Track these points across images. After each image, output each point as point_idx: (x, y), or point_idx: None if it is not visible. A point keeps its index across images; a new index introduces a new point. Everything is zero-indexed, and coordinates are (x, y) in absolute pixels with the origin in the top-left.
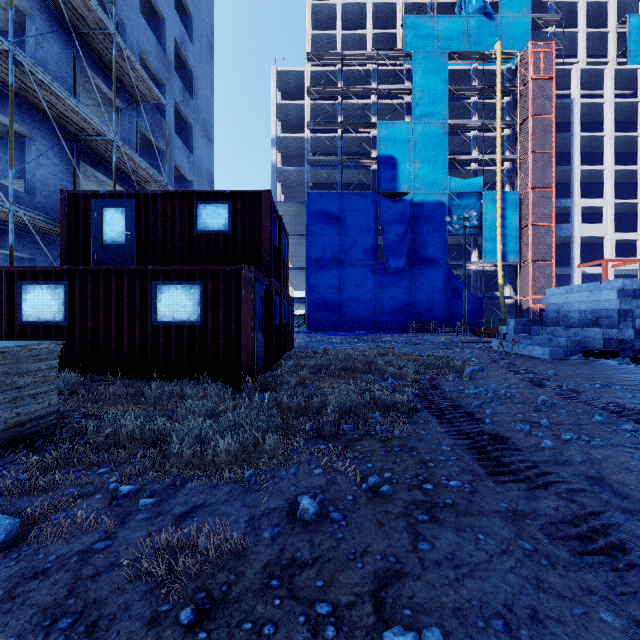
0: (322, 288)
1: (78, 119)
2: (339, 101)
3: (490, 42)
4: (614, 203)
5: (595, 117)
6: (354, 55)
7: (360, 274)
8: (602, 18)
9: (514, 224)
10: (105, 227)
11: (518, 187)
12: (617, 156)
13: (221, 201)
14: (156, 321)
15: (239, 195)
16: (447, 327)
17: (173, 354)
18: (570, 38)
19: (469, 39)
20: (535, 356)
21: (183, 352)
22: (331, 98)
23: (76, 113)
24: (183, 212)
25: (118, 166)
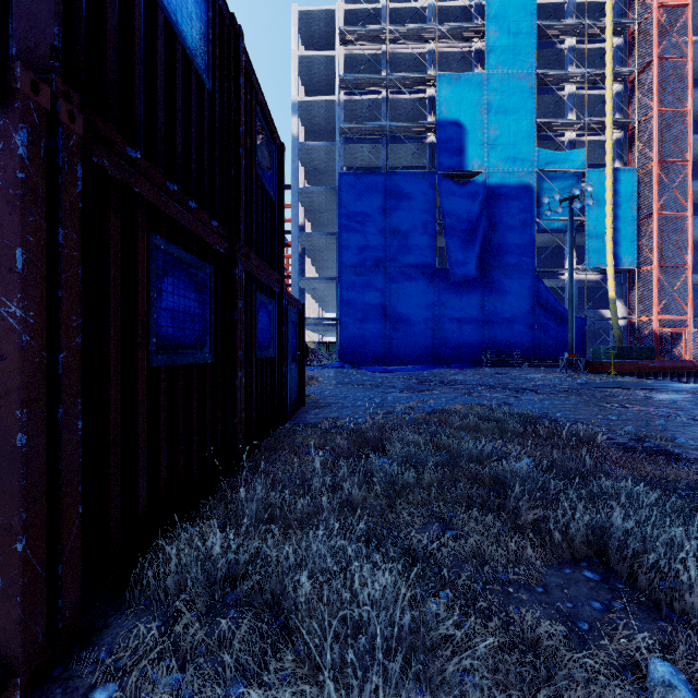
0: (360, 305)
1: None
2: (383, 50)
3: None
4: None
5: None
6: None
7: (413, 285)
8: None
9: (630, 214)
10: None
11: (636, 162)
12: None
13: None
14: None
15: None
16: (535, 359)
17: None
18: None
19: None
20: None
21: None
22: None
23: None
24: None
25: None
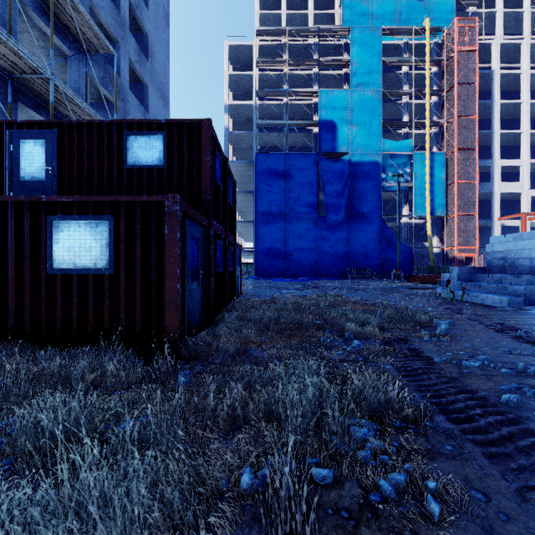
0: (269, 239)
1: (7, 51)
2: (284, 72)
3: (419, 20)
4: (530, 163)
5: (512, 87)
6: (298, 30)
7: (303, 226)
8: (517, 0)
9: (441, 181)
10: (23, 161)
11: (445, 148)
12: (531, 122)
13: (155, 132)
14: (51, 268)
15: (175, 125)
16: (381, 274)
17: (74, 312)
18: (489, 18)
19: (400, 17)
20: (489, 304)
21: (87, 309)
22: (277, 70)
23: (2, 42)
24: (112, 144)
25: (64, 112)
